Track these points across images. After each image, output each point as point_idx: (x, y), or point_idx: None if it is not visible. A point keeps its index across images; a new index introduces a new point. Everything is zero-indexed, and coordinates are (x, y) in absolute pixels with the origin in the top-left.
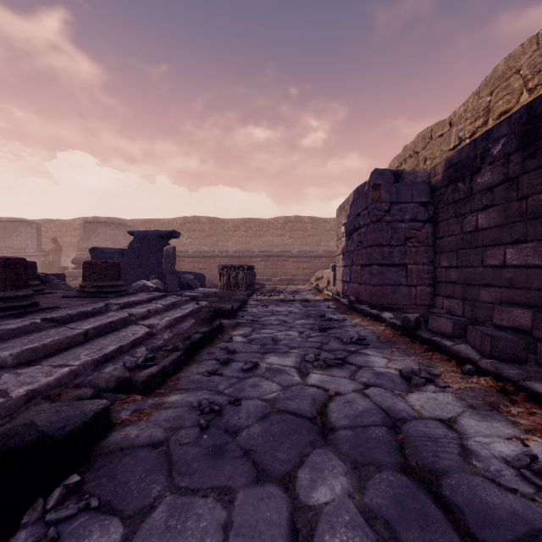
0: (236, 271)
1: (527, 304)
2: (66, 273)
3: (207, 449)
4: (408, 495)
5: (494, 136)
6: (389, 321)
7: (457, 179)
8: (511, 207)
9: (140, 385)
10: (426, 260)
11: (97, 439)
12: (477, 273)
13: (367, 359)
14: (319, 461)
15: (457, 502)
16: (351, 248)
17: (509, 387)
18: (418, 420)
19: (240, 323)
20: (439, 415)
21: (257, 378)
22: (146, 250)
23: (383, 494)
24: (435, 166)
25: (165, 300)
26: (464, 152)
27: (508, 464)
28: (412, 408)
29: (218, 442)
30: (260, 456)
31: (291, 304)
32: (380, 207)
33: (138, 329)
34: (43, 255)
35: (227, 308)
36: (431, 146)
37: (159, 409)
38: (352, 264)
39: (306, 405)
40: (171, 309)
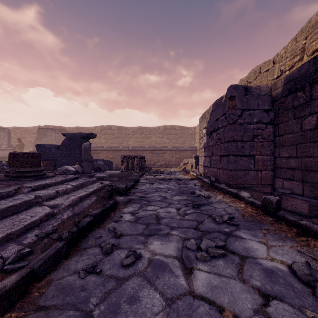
0: (132, 159)
1: None
2: None
3: None
4: None
5: None
6: (249, 200)
7: (297, 89)
8: None
9: None
10: (268, 152)
11: None
12: (317, 161)
13: (245, 245)
14: None
15: None
16: (211, 143)
17: None
18: None
19: (131, 199)
20: None
21: (137, 279)
22: (73, 145)
23: None
24: (276, 82)
25: (76, 181)
26: (303, 68)
27: None
28: None
29: None
30: None
31: (169, 182)
32: (235, 112)
33: (39, 211)
34: (12, 149)
35: (122, 188)
36: (260, 77)
37: None
38: (212, 155)
39: None
40: (79, 189)
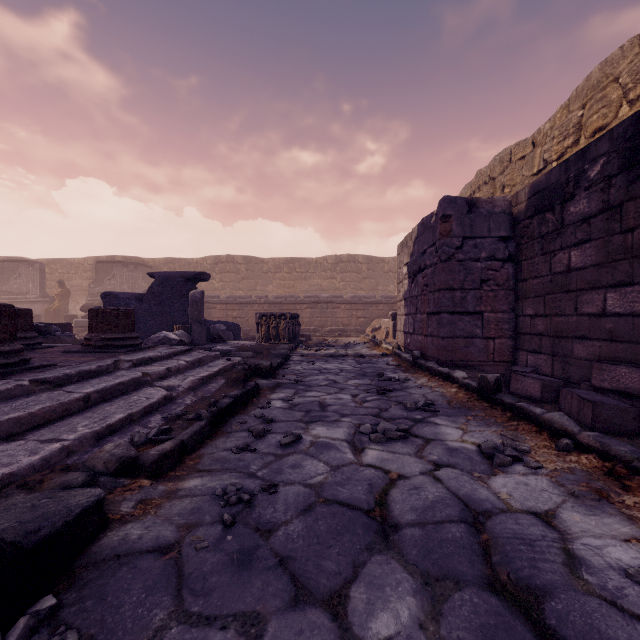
0: (277, 320)
1: (633, 361)
2: (74, 323)
3: (230, 555)
4: (500, 627)
5: (592, 155)
6: (463, 381)
7: (545, 208)
8: (613, 242)
9: (149, 467)
10: (506, 307)
11: (86, 543)
12: (569, 322)
13: (436, 430)
14: (379, 573)
15: (568, 637)
16: (415, 293)
17: (620, 469)
18: (506, 514)
19: (280, 383)
20: (532, 506)
21: (299, 455)
22: (168, 295)
23: (466, 625)
24: (517, 193)
25: (189, 355)
26: (553, 175)
27: (630, 578)
28: (496, 497)
29: (246, 545)
30: (300, 565)
31: (343, 360)
32: (451, 242)
33: (154, 392)
34: (47, 301)
35: (265, 366)
36: (510, 170)
37: (172, 498)
38: (416, 312)
39: (361, 492)
40: (196, 367)
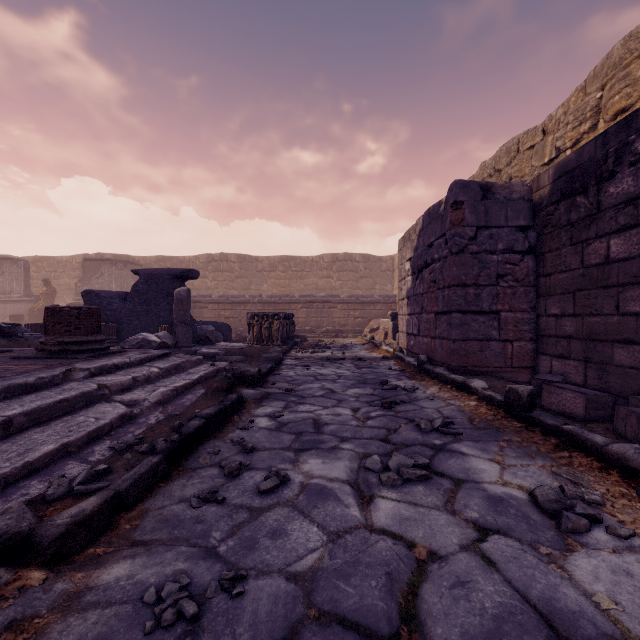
0: (270, 320)
1: None
2: None
3: None
4: None
5: (639, 123)
6: (484, 393)
7: (575, 191)
8: None
9: (47, 547)
10: (526, 305)
11: None
12: (608, 323)
13: (465, 464)
14: None
15: None
16: (421, 290)
17: None
18: None
19: (269, 393)
20: None
21: (283, 509)
22: (154, 293)
23: None
24: (539, 176)
25: (166, 361)
26: (586, 151)
27: None
28: (592, 604)
29: None
30: None
31: (340, 364)
32: (463, 232)
33: (108, 410)
34: (32, 300)
35: (251, 373)
36: (518, 161)
37: (71, 611)
38: (422, 311)
39: (375, 593)
40: (172, 374)
